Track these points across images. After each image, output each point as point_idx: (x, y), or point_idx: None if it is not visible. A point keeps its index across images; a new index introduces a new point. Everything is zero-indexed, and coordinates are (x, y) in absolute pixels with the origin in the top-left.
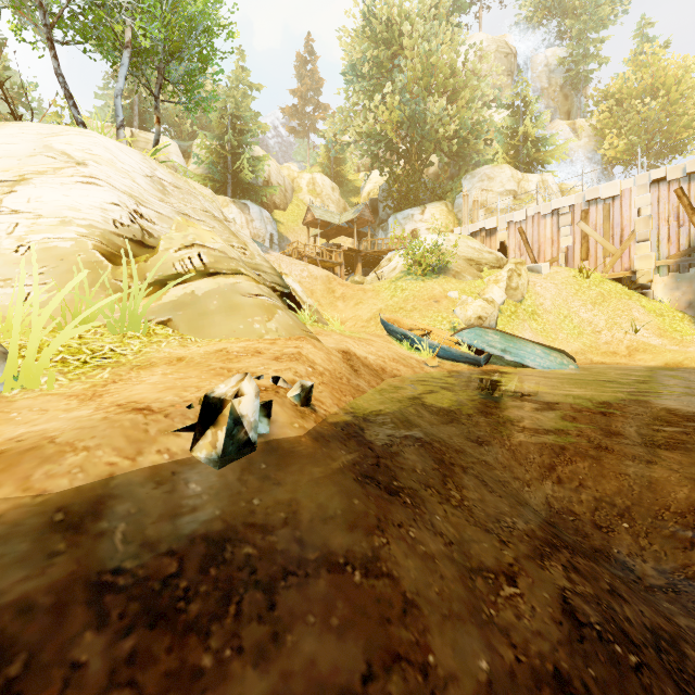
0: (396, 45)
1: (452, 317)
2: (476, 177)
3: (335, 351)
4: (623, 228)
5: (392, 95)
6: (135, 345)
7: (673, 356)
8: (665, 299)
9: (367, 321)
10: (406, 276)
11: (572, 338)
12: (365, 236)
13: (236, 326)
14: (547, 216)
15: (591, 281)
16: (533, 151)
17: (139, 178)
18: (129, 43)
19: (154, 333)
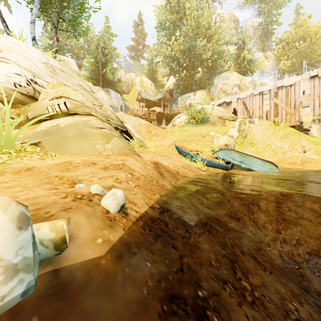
0: (182, 13)
1: (211, 145)
2: (220, 78)
3: (149, 162)
4: (296, 101)
5: (180, 37)
6: (2, 159)
7: None
8: (317, 136)
9: (168, 147)
10: (187, 124)
11: (272, 155)
12: (166, 106)
13: (84, 146)
14: (257, 95)
15: (279, 127)
16: (248, 65)
17: (38, 63)
18: None
19: (24, 150)
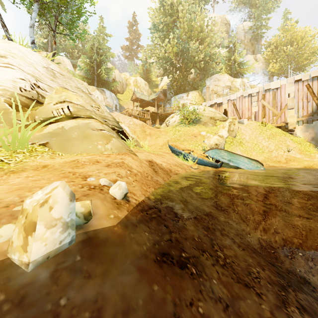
0: (175, 16)
1: (203, 144)
2: (212, 79)
3: (144, 161)
4: (282, 103)
5: (173, 39)
6: (19, 158)
7: (308, 163)
8: (301, 136)
9: (161, 146)
10: (180, 124)
11: (259, 154)
12: (160, 106)
13: (87, 146)
14: (246, 97)
15: (267, 128)
16: (238, 68)
17: (39, 67)
18: (38, 1)
19: (35, 150)
